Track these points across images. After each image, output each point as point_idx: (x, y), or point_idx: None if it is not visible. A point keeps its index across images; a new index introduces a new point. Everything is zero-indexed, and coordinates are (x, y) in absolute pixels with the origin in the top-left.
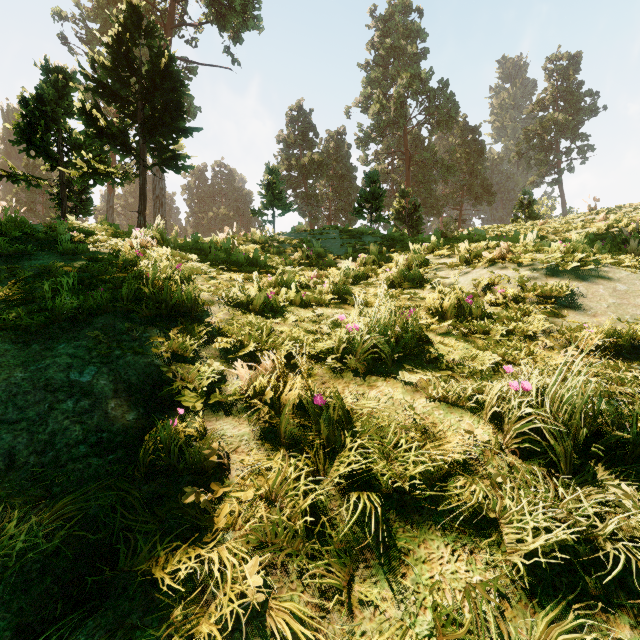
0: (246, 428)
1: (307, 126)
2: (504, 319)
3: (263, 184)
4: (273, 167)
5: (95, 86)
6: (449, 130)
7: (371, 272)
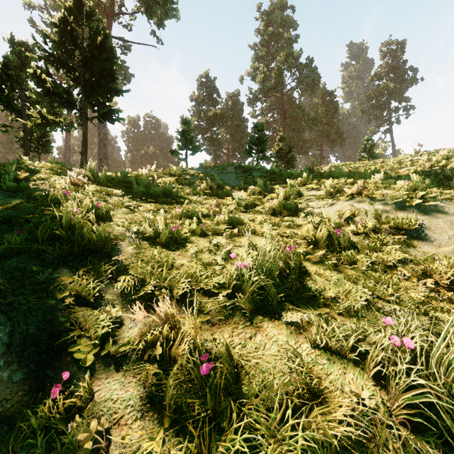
0: (134, 388)
1: (212, 89)
2: (367, 250)
3: (179, 131)
4: (186, 119)
5: (47, 56)
6: (313, 93)
7: (258, 201)
